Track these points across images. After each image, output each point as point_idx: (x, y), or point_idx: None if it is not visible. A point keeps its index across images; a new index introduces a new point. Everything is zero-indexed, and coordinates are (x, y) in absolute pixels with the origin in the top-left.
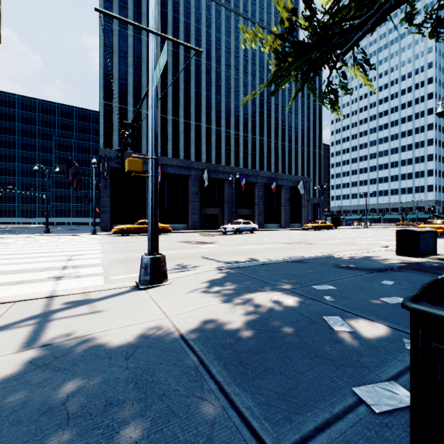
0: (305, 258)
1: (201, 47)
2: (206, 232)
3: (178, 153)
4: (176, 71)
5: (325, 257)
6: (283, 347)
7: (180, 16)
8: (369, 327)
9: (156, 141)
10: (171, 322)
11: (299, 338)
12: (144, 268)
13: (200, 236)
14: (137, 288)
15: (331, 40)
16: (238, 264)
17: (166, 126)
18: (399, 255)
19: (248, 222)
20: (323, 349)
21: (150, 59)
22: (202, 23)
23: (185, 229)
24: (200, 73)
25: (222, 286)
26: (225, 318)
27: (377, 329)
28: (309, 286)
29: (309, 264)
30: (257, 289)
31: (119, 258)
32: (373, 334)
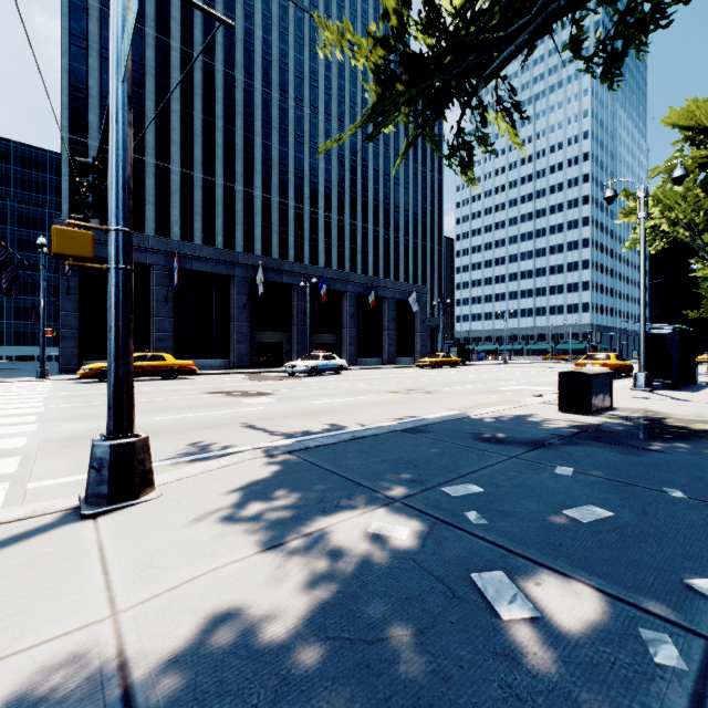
0: (424, 423)
1: (254, 63)
2: (260, 372)
3: (213, 238)
4: (210, 96)
5: (456, 418)
6: (393, 707)
7: (216, 5)
8: (565, 596)
9: (127, 194)
10: (116, 633)
11: (429, 662)
12: (96, 469)
13: (249, 380)
14: (76, 516)
15: (464, 59)
16: (307, 441)
17: (191, 190)
18: (563, 412)
19: (330, 356)
20: (488, 699)
21: (112, 17)
22: (256, 22)
23: (224, 369)
24: (252, 105)
25: (267, 501)
26: (258, 604)
27: (581, 601)
28: (437, 489)
29: (431, 436)
30: (338, 504)
31: (72, 433)
32: (579, 622)
